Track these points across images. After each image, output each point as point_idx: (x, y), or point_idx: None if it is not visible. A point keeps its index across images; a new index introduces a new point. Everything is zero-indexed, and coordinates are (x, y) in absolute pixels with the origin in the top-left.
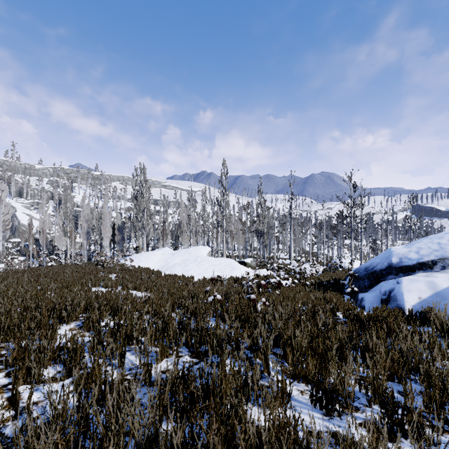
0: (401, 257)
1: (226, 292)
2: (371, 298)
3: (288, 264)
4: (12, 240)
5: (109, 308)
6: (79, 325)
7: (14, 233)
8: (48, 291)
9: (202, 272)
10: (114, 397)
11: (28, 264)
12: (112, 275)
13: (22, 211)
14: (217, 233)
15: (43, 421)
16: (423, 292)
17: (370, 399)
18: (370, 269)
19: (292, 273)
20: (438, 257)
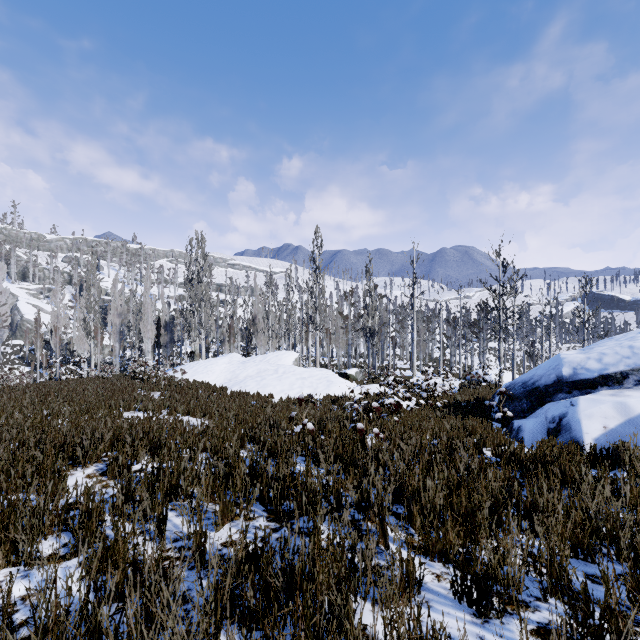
0: (576, 367)
1: (321, 418)
2: (533, 427)
3: (409, 376)
4: (12, 343)
5: (148, 443)
6: (102, 470)
7: (15, 332)
8: (58, 417)
9: (285, 389)
10: (138, 602)
11: (34, 378)
12: (155, 393)
13: (27, 301)
14: (307, 333)
15: (31, 629)
16: (610, 418)
17: (546, 589)
18: (530, 385)
19: (417, 390)
20: (630, 367)
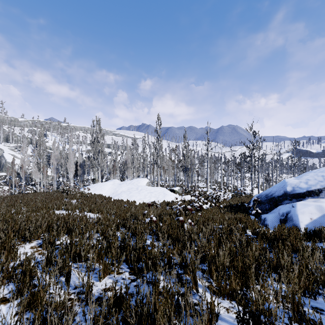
0: (294, 187)
1: (160, 213)
2: (272, 218)
3: (206, 191)
4: (0, 174)
5: (66, 228)
6: (40, 244)
7: (2, 168)
8: (20, 214)
9: (142, 198)
10: None
11: (12, 192)
12: (74, 200)
13: (8, 152)
14: (153, 169)
15: None
16: (313, 214)
17: (291, 319)
18: (270, 196)
19: (210, 198)
20: (323, 187)
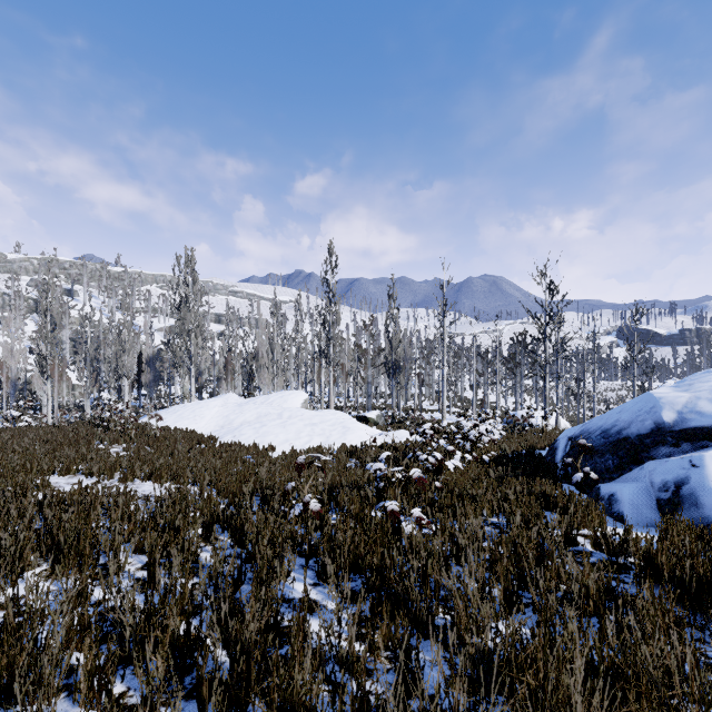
0: (681, 411)
1: (333, 484)
2: (634, 497)
3: (439, 419)
4: None
5: (51, 540)
6: None
7: None
8: None
9: (291, 438)
10: None
11: None
12: (120, 446)
13: None
14: (319, 370)
15: None
16: None
17: None
18: (615, 434)
19: (461, 441)
20: None
